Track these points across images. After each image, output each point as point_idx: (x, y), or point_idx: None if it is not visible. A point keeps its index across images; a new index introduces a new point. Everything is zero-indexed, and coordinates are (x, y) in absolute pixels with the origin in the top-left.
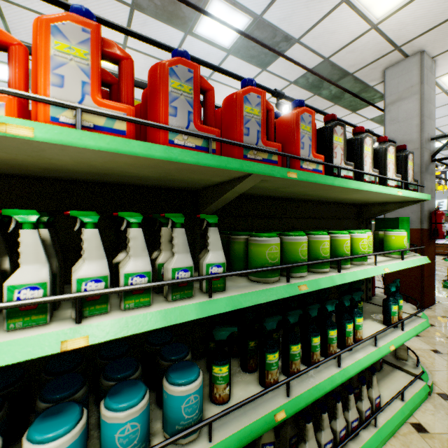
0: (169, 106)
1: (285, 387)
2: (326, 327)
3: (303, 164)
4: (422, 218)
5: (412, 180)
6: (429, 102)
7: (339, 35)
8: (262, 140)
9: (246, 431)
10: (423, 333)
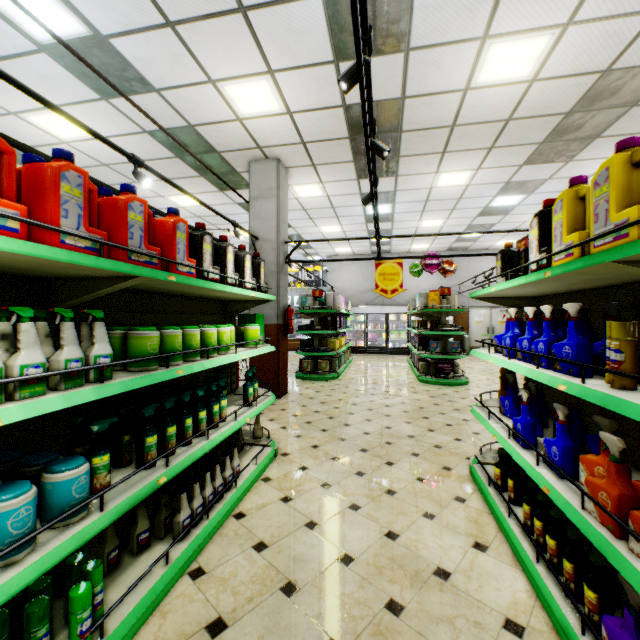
0: (61, 208)
1: (164, 463)
2: (198, 411)
3: (179, 267)
4: (279, 314)
5: (264, 283)
6: (284, 208)
7: (207, 110)
8: (145, 244)
9: (135, 496)
10: (277, 417)
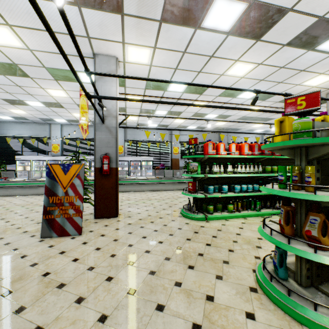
0: (255, 150)
1: None
2: None
3: (275, 154)
4: None
5: None
6: None
7: (298, 90)
8: (267, 151)
9: (265, 193)
10: None
